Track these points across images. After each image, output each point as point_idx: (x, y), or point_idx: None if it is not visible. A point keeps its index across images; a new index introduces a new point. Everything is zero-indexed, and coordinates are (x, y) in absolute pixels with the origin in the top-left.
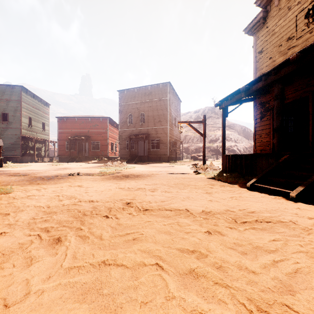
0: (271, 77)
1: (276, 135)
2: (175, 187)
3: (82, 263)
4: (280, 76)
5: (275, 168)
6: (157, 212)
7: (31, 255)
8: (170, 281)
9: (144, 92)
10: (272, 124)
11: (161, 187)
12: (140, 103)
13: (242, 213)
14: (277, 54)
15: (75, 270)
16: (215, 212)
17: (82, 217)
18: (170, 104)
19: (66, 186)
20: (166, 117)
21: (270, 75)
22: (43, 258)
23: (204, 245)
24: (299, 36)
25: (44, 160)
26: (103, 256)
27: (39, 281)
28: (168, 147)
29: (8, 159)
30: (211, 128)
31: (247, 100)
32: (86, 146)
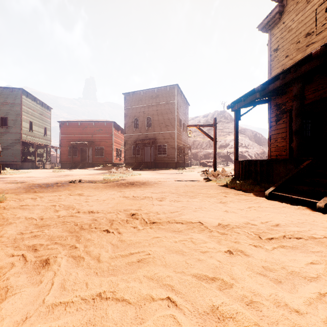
0: (289, 75)
1: (296, 139)
2: (185, 196)
3: (70, 297)
4: (301, 74)
5: (297, 174)
6: (166, 225)
7: (7, 285)
8: (187, 326)
9: (150, 95)
10: (288, 128)
11: (170, 196)
12: (146, 107)
13: (265, 227)
14: (294, 51)
15: (61, 308)
16: (233, 225)
17: (78, 231)
18: (178, 108)
19: (65, 195)
20: (174, 121)
21: (288, 73)
22: (21, 290)
23: (226, 270)
24: (319, 31)
25: (45, 166)
26: (99, 287)
27: (9, 326)
28: (176, 153)
29: (7, 165)
30: (220, 133)
31: (261, 102)
32: (90, 152)
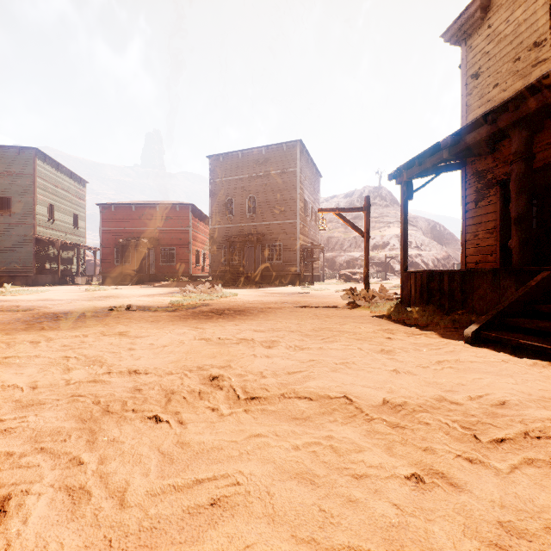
0: (505, 116)
1: (517, 232)
2: (316, 337)
3: None
4: (528, 113)
5: (524, 297)
6: (277, 404)
7: None
8: None
9: (255, 160)
10: (499, 213)
11: (287, 337)
12: (248, 179)
13: (478, 408)
14: (510, 76)
15: None
16: (415, 405)
17: (98, 418)
18: (303, 181)
19: (95, 334)
20: (295, 203)
21: (503, 113)
22: None
23: (416, 534)
24: None
25: (76, 281)
26: None
27: None
28: (298, 258)
29: (11, 279)
30: (374, 224)
31: (449, 168)
32: (152, 256)
